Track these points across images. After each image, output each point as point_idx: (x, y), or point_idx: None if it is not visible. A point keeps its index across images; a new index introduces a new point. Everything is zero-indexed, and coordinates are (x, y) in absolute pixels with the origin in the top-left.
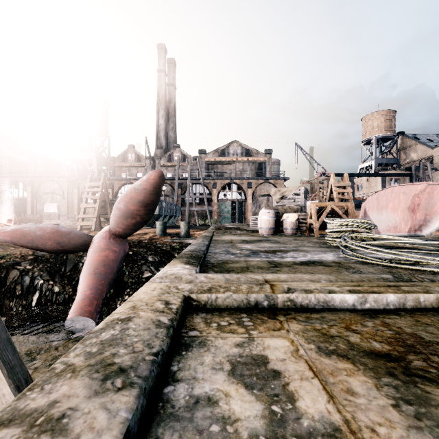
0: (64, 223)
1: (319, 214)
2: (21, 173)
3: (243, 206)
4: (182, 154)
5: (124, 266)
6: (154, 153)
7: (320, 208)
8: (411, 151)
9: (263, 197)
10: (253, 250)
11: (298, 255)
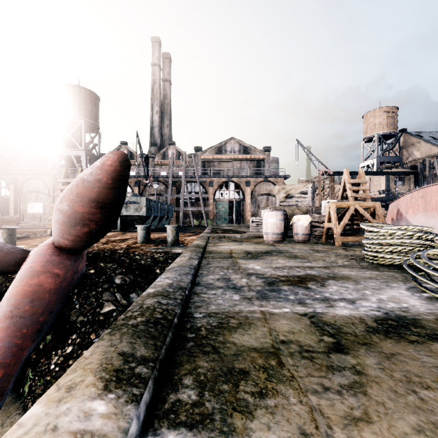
0: (43, 224)
1: (339, 216)
2: (5, 171)
3: (241, 206)
4: (177, 151)
5: (75, 295)
6: (148, 151)
7: (339, 209)
8: (414, 149)
9: (262, 197)
10: (267, 275)
11: (349, 293)
